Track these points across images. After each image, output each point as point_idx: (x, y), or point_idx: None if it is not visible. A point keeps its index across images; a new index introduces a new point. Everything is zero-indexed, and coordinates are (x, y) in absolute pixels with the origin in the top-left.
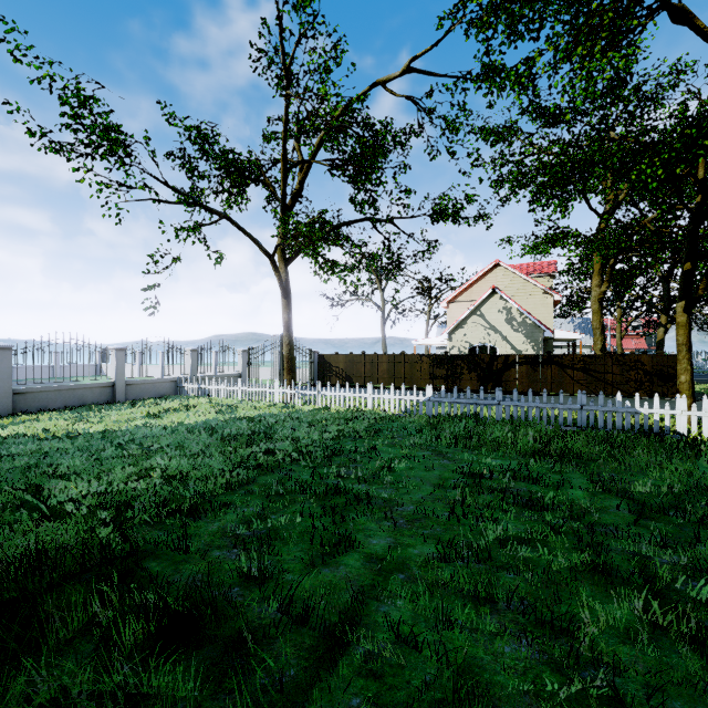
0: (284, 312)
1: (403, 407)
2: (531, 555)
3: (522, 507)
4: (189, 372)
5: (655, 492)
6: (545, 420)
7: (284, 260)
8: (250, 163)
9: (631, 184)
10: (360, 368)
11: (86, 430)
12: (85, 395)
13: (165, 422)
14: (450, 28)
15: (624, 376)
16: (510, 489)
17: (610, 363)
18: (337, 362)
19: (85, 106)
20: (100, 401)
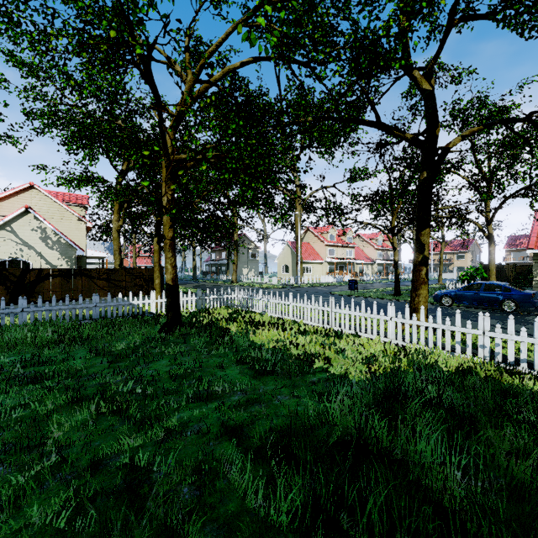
0: None
1: None
2: (25, 413)
3: (27, 384)
4: None
5: (127, 347)
6: (68, 318)
7: None
8: None
9: (126, 160)
10: None
11: None
12: None
13: None
14: None
15: (133, 283)
16: (19, 375)
17: (124, 274)
18: None
19: None
20: None
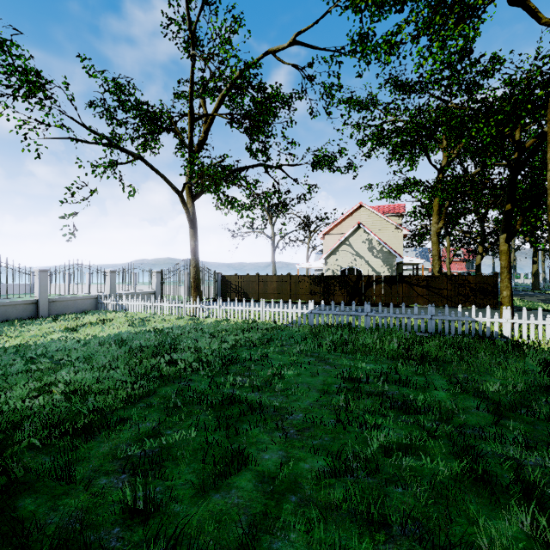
0: (191, 240)
1: (290, 318)
2: (414, 464)
3: (398, 410)
4: (109, 290)
5: (503, 391)
6: (404, 328)
7: (191, 196)
8: (162, 113)
9: (470, 139)
10: (255, 286)
11: (2, 345)
12: (9, 311)
13: (80, 335)
14: (328, 9)
15: (456, 292)
16: (385, 392)
17: (445, 282)
18: (237, 281)
19: (2, 48)
20: (23, 316)
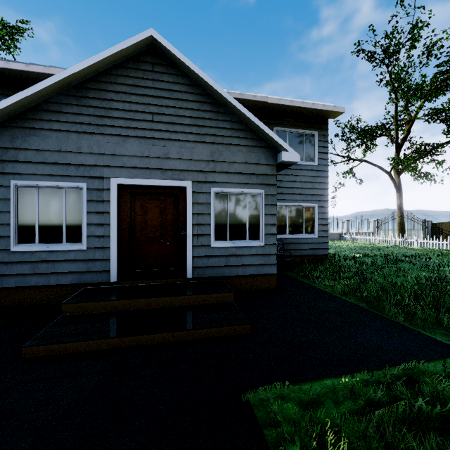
0: (397, 200)
1: None
2: None
3: None
4: (345, 230)
5: None
6: None
7: (397, 173)
8: (376, 129)
9: None
10: None
11: None
12: None
13: (339, 245)
14: None
15: None
16: None
17: None
18: (448, 228)
19: None
20: None
